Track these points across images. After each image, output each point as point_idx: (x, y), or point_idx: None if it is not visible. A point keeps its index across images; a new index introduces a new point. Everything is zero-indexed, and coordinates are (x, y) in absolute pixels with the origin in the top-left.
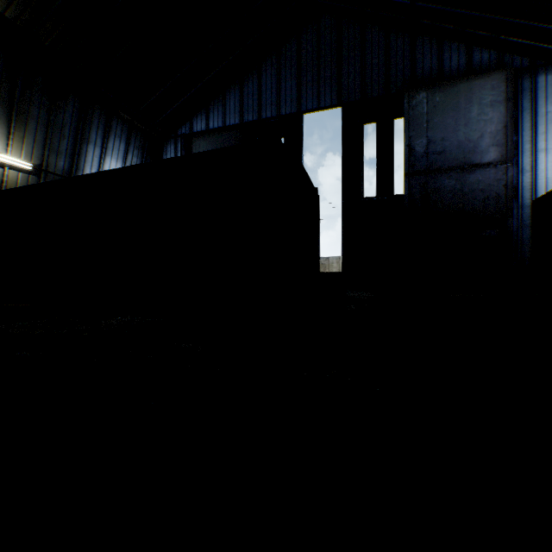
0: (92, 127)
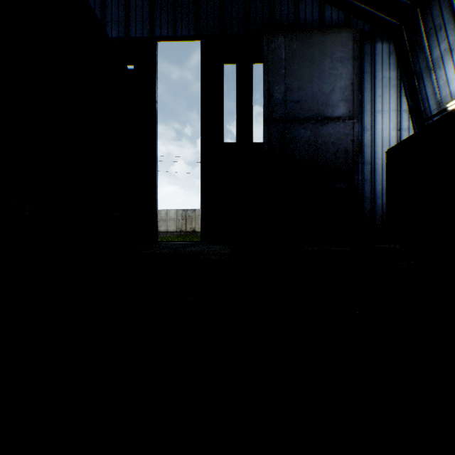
0: None
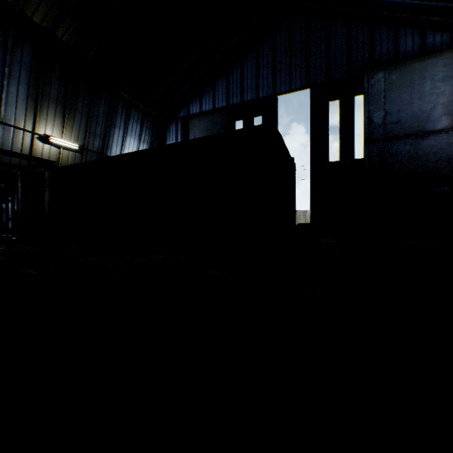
0: (117, 115)
